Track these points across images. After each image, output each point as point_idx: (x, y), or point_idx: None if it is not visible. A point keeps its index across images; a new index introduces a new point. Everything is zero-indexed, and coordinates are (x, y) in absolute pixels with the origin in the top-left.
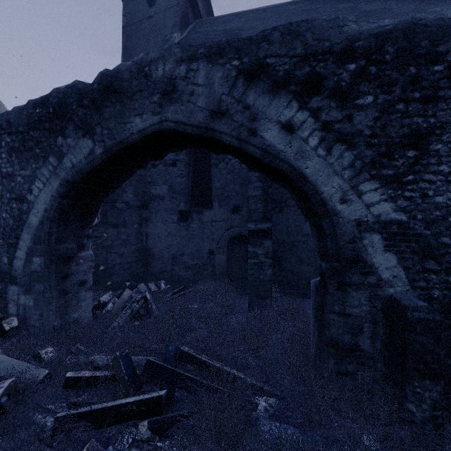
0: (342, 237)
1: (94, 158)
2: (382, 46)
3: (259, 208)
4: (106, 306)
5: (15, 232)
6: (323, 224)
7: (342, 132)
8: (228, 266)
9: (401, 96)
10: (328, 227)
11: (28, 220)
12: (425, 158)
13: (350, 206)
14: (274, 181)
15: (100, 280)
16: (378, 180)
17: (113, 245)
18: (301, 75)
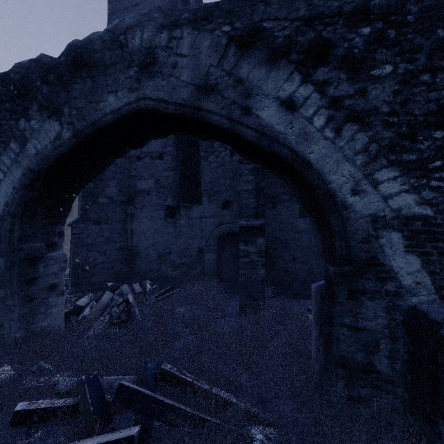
0: (354, 235)
1: (62, 144)
2: (404, 5)
3: (251, 204)
4: (83, 311)
5: None
6: (331, 220)
7: (354, 110)
8: (218, 264)
9: (426, 64)
10: (336, 223)
11: None
12: None
13: (364, 199)
14: (270, 171)
15: (80, 281)
16: (397, 167)
17: (95, 243)
18: (305, 42)
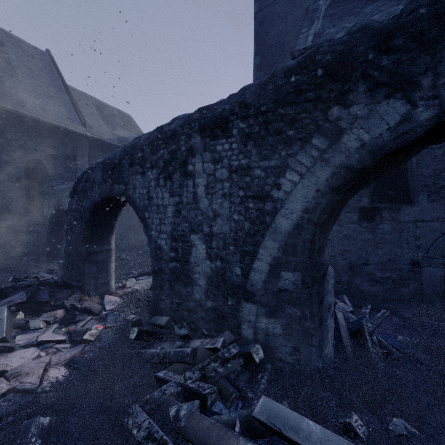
0: None
1: (412, 128)
2: None
3: None
4: None
5: (253, 237)
6: None
7: None
8: None
9: None
10: None
11: (274, 224)
12: None
13: None
14: None
15: None
16: None
17: None
18: None
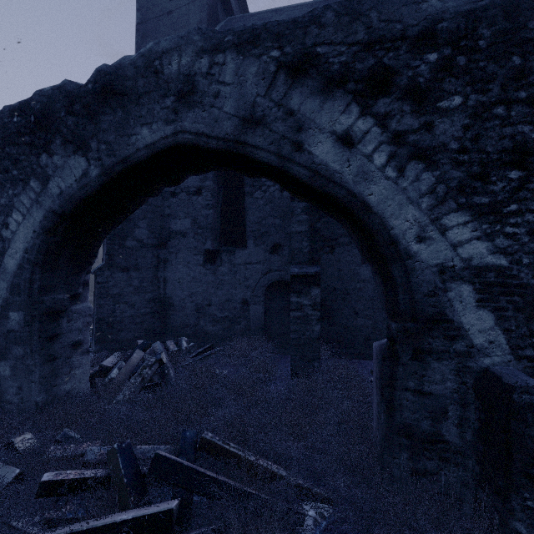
0: (419, 287)
1: (89, 182)
2: (475, 29)
3: (305, 248)
4: (110, 373)
5: None
6: (393, 270)
7: (419, 146)
8: (266, 319)
9: (500, 96)
10: (399, 274)
11: (3, 264)
12: (533, 180)
13: (430, 246)
14: (325, 213)
15: (105, 338)
16: (468, 211)
17: (122, 293)
18: (364, 69)
